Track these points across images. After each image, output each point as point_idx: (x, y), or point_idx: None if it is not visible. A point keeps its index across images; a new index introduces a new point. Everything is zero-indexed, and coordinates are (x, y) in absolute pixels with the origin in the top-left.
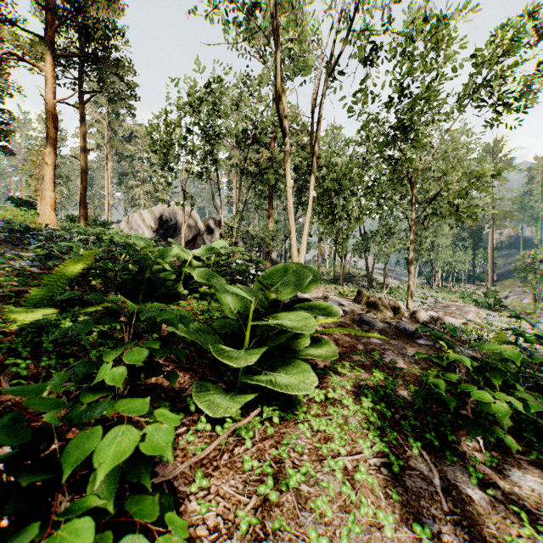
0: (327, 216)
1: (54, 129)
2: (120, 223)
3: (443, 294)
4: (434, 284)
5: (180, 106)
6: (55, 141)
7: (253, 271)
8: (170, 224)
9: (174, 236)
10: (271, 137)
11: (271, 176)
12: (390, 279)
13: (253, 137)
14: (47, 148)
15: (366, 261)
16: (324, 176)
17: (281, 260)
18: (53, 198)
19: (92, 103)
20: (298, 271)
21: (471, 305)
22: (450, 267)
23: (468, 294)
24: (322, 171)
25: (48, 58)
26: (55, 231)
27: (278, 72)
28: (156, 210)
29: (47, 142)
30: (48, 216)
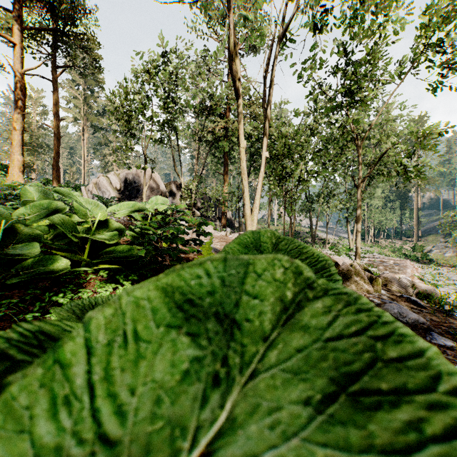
0: (277, 178)
1: (22, 96)
2: (89, 185)
3: (376, 249)
4: (368, 240)
5: (139, 73)
6: (23, 107)
7: (207, 229)
8: (135, 186)
9: (138, 197)
10: (227, 109)
11: (226, 144)
12: (330, 235)
13: (210, 107)
14: (16, 114)
15: (310, 220)
16: (275, 140)
17: (235, 218)
18: (21, 160)
19: (70, 82)
20: (304, 300)
21: (401, 258)
22: (382, 225)
23: (398, 249)
24: (273, 137)
25: (17, 30)
26: (7, 190)
27: (232, 31)
28: (122, 174)
29: (16, 109)
30: (16, 178)
